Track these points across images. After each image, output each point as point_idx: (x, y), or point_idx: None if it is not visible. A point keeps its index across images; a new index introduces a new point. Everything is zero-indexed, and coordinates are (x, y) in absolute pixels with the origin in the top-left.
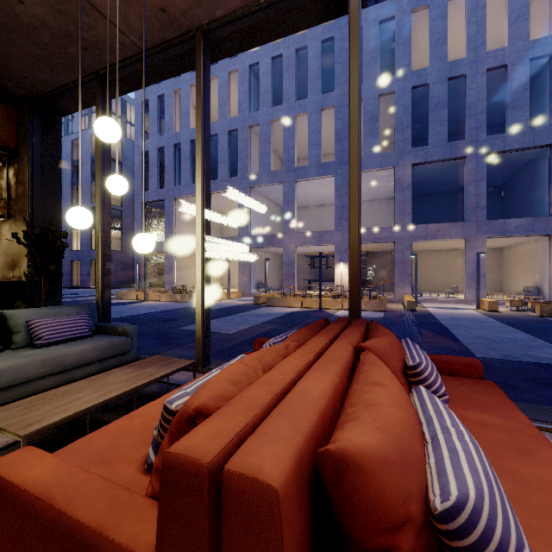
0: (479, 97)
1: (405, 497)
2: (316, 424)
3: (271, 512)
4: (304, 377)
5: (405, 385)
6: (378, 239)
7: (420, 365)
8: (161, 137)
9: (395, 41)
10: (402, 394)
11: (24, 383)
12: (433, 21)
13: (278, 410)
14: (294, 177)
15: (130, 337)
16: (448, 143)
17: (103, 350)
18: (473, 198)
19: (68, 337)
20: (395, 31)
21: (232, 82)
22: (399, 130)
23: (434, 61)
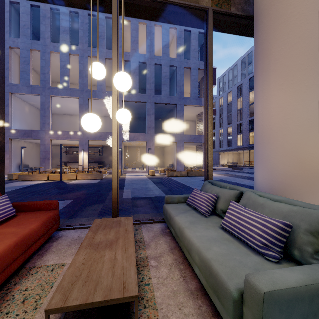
0: (152, 76)
1: None
2: None
3: None
4: None
5: None
6: (105, 138)
7: None
8: None
9: None
10: None
11: None
12: (132, 30)
13: None
14: (49, 93)
15: None
16: (139, 94)
17: None
18: (149, 122)
19: None
20: None
21: None
22: None
23: (133, 50)
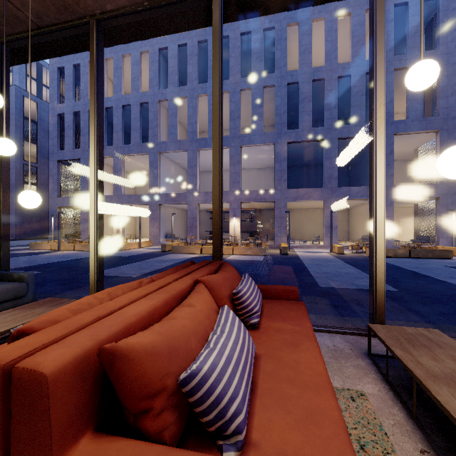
0: (333, 97)
1: (164, 375)
2: (116, 334)
3: (41, 391)
4: (132, 303)
5: (230, 307)
6: (262, 199)
7: (240, 292)
8: (77, 102)
9: (275, 46)
10: (204, 311)
11: None
12: (302, 35)
13: (90, 326)
14: (197, 146)
15: (26, 283)
16: (312, 128)
17: None
18: (329, 171)
19: None
20: (275, 38)
21: (144, 61)
22: (278, 115)
23: (302, 66)
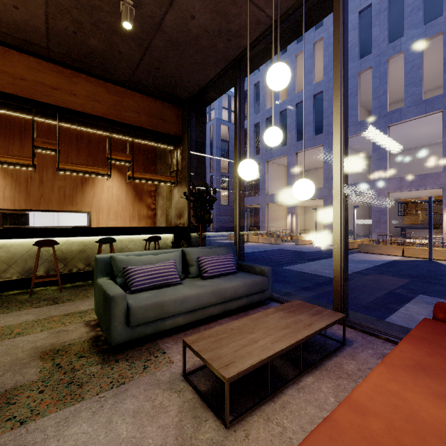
0: None
1: None
2: None
3: None
4: None
5: None
6: None
7: None
8: (257, 115)
9: None
10: None
11: (201, 308)
12: None
13: None
14: (386, 122)
15: (267, 277)
16: None
17: (249, 287)
18: None
19: (222, 272)
20: None
21: (316, 51)
22: None
23: None
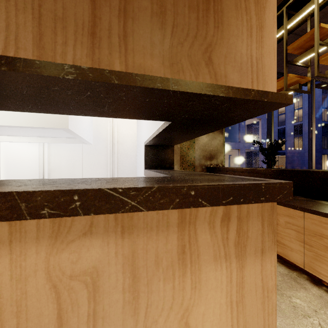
0: None
1: None
2: None
3: None
4: None
5: None
6: None
7: None
8: None
9: None
10: None
11: None
12: None
13: None
14: None
15: None
16: None
17: None
18: None
19: None
20: None
21: None
22: None
23: None
